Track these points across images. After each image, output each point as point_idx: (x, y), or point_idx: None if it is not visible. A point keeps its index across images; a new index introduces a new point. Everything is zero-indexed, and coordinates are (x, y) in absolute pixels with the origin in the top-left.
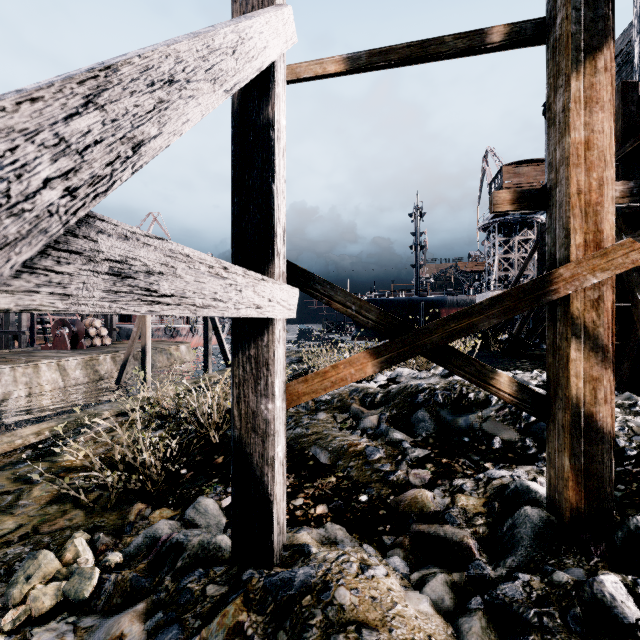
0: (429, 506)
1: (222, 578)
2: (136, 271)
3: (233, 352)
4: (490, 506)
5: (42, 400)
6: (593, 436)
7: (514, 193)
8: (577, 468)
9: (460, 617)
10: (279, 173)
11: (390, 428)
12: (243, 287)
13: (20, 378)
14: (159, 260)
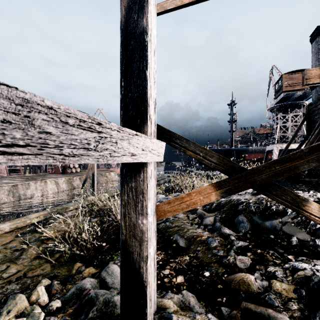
0: (253, 287)
1: None
2: None
3: (121, 184)
4: (299, 293)
5: (48, 198)
6: None
7: None
8: None
9: None
10: (151, 64)
11: (222, 226)
12: (118, 140)
13: (38, 187)
14: (2, 107)
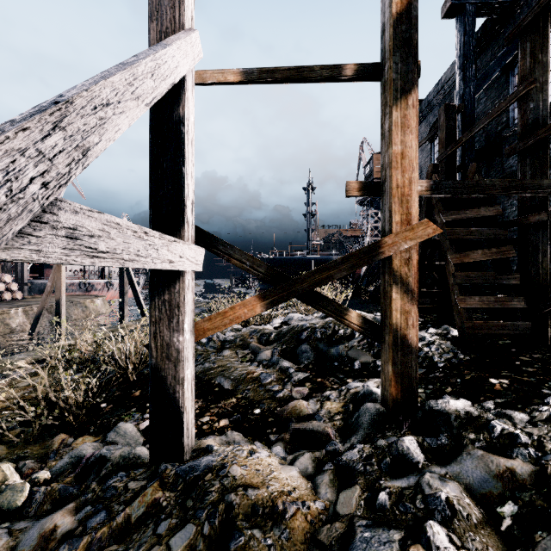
0: (304, 411)
1: (141, 476)
2: (83, 235)
3: (150, 297)
4: (346, 407)
5: None
6: (406, 350)
7: (360, 183)
8: (396, 372)
9: (317, 476)
10: (188, 159)
11: (280, 359)
12: (159, 247)
13: None
14: (98, 227)
